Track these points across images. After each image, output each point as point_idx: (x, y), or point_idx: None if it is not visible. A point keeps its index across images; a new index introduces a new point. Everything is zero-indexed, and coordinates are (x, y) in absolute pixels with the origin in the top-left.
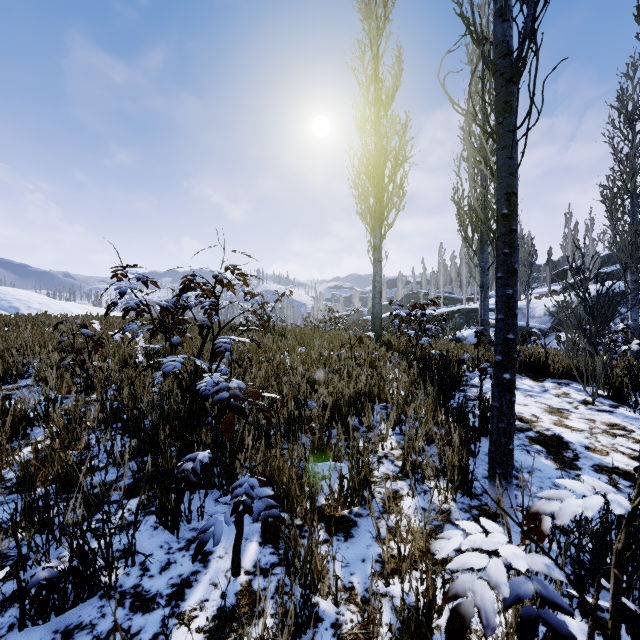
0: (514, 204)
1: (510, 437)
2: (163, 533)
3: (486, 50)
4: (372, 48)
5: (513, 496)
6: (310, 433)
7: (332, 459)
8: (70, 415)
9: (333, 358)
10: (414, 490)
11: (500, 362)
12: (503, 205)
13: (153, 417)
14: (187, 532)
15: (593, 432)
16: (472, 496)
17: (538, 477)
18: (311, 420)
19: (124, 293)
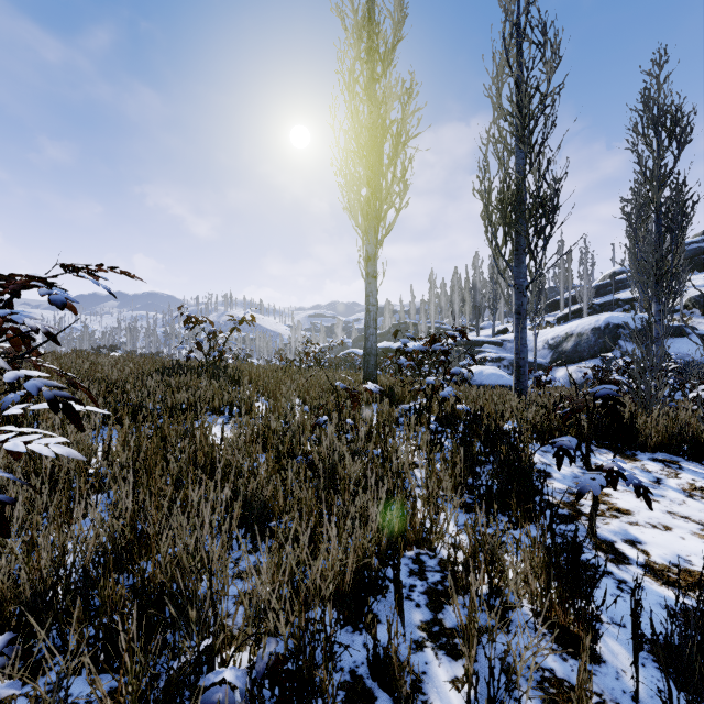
0: None
1: None
2: None
3: None
4: None
5: None
6: None
7: None
8: None
9: (308, 426)
10: None
11: None
12: None
13: None
14: None
15: None
16: None
17: None
18: None
19: None
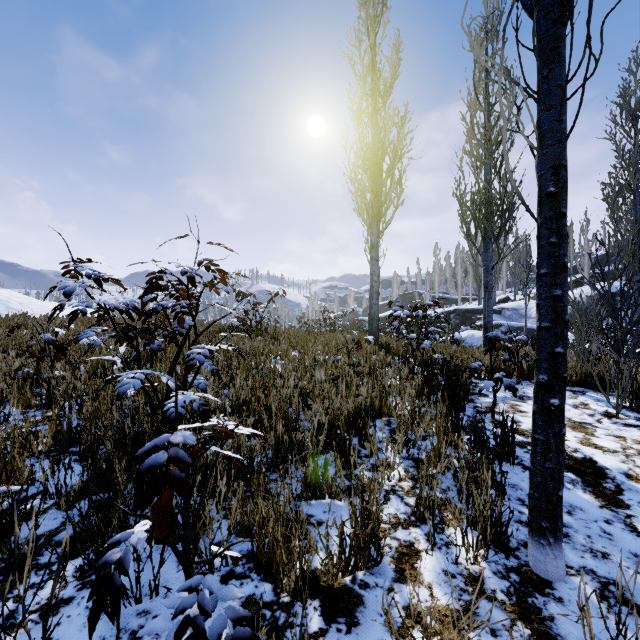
0: (563, 180)
1: (559, 480)
2: (100, 620)
3: (490, 36)
4: (369, 36)
5: (563, 556)
6: (302, 461)
7: (329, 496)
8: (14, 440)
9: (329, 364)
10: (432, 542)
11: (546, 383)
12: (549, 181)
13: (107, 447)
14: (133, 618)
15: (628, 454)
16: (508, 554)
17: (582, 520)
18: (304, 444)
19: (70, 293)
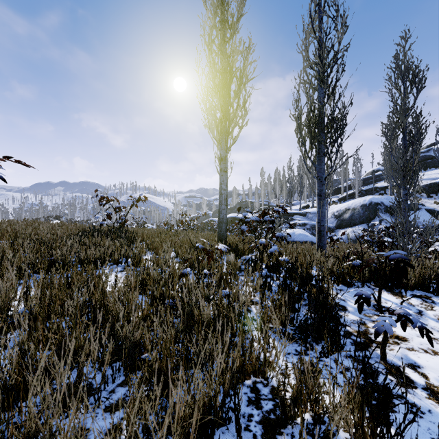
0: None
1: None
2: None
3: None
4: None
5: None
6: None
7: None
8: None
9: (177, 274)
10: None
11: None
12: None
13: None
14: None
15: None
16: None
17: None
18: None
19: None
